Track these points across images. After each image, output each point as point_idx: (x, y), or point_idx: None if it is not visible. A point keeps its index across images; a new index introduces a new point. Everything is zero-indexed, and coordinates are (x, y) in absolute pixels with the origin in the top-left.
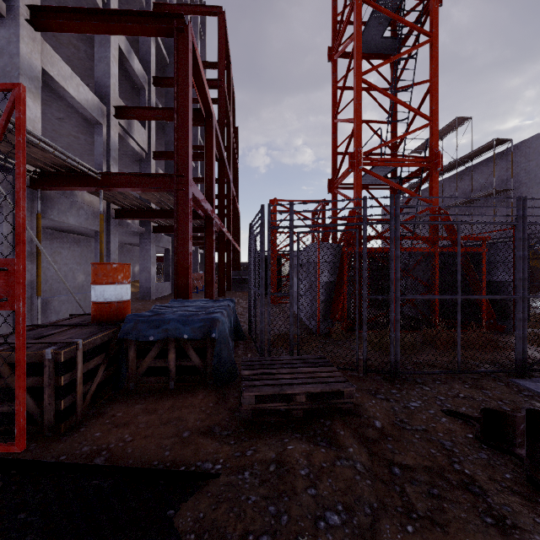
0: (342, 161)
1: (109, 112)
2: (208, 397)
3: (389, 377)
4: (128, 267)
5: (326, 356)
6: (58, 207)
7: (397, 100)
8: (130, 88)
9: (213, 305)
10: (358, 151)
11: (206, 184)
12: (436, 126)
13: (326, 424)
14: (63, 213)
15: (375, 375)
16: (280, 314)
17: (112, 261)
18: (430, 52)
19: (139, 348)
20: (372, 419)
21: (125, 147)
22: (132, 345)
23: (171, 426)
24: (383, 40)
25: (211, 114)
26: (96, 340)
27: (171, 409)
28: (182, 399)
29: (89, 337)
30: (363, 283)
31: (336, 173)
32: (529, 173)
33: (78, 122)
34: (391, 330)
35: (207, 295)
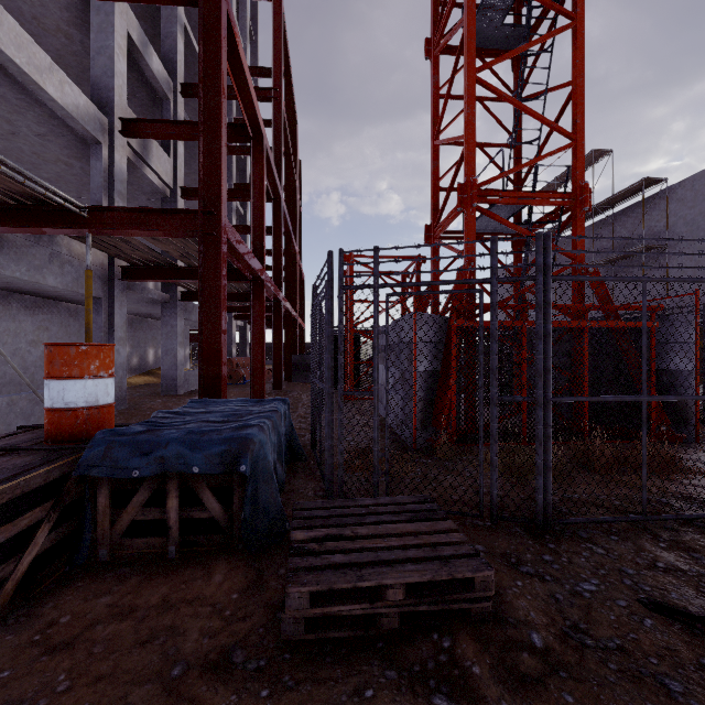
0: (447, 199)
1: (112, 127)
2: (232, 579)
3: (534, 528)
4: (109, 349)
5: (430, 488)
6: (29, 261)
7: (527, 110)
8: (148, 98)
9: (252, 409)
10: (470, 181)
11: (253, 231)
12: (582, 148)
13: (444, 647)
14: (37, 269)
15: (510, 525)
16: (358, 416)
17: (117, 340)
18: (573, 42)
19: (117, 488)
20: (525, 629)
21: (139, 179)
22: (104, 485)
23: (154, 649)
24: (503, 29)
25: (260, 132)
26: (31, 480)
27: (162, 607)
28: (186, 583)
29: (15, 477)
30: (491, 375)
31: (437, 216)
32: (690, 224)
33: (68, 141)
34: (537, 452)
35: (255, 389)
